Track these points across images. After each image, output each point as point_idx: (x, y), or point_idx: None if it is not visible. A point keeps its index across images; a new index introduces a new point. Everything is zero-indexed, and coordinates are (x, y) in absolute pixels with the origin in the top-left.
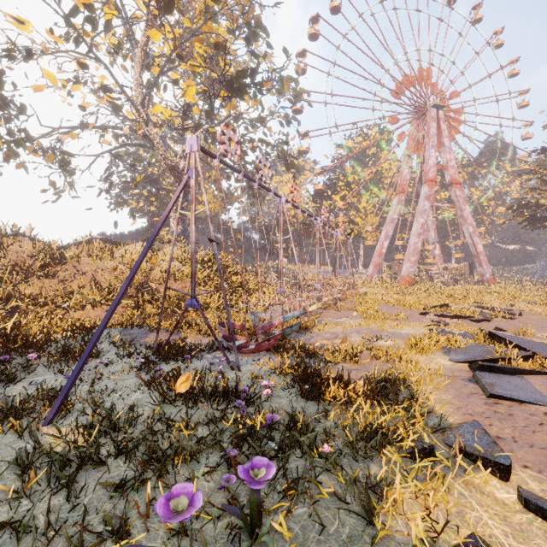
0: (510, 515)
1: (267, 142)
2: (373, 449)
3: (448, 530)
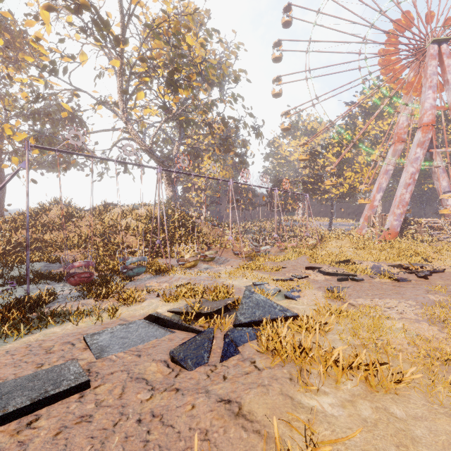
0: None
1: (234, 118)
2: None
3: None
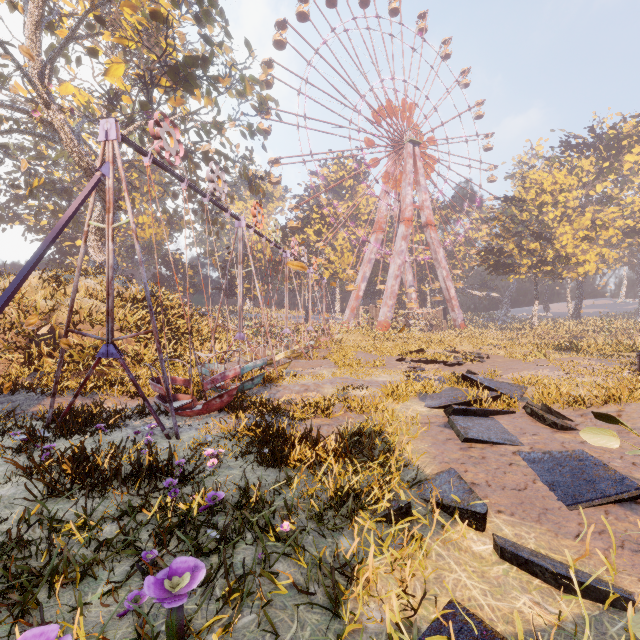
0: (488, 570)
1: (226, 155)
2: (344, 518)
3: (426, 603)
